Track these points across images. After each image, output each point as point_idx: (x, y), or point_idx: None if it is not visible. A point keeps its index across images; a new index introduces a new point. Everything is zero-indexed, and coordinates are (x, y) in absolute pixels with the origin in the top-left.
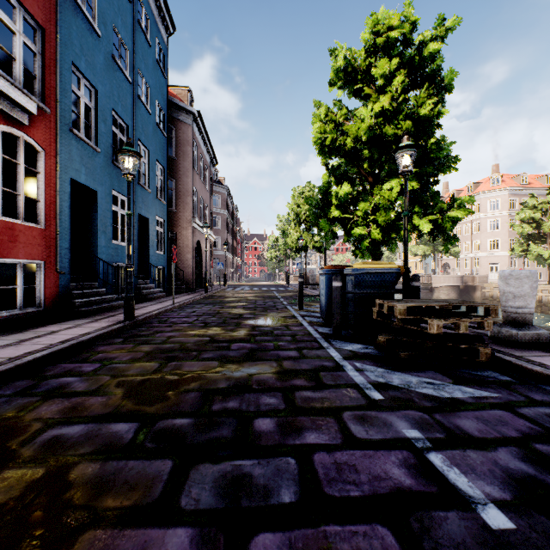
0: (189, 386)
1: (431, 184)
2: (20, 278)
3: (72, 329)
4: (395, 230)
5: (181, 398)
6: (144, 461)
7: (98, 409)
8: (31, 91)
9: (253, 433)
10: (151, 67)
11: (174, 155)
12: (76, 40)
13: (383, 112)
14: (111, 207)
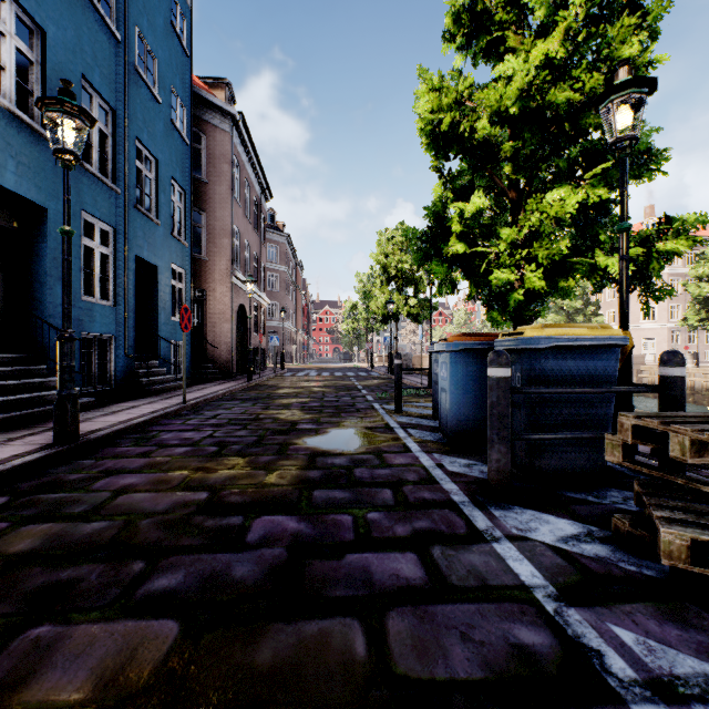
0: None
1: (613, 202)
2: None
3: None
4: (566, 275)
5: None
6: None
7: None
8: None
9: None
10: (161, 31)
11: (204, 176)
12: None
13: (547, 62)
14: (77, 239)
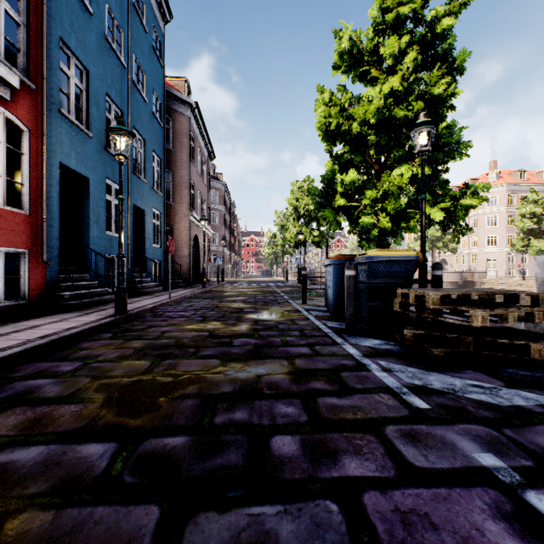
0: (185, 390)
1: (440, 172)
2: (1, 268)
3: (57, 323)
4: (405, 219)
5: (175, 406)
6: (119, 509)
7: (68, 422)
8: (16, 67)
9: (272, 459)
10: (147, 54)
11: (171, 147)
12: (65, 15)
13: (393, 93)
14: (104, 196)
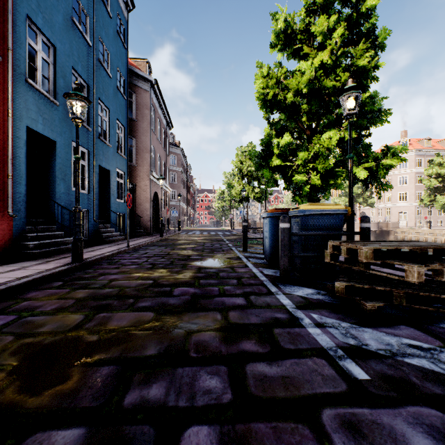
0: (106, 353)
1: (363, 136)
2: None
3: (14, 272)
4: (333, 177)
5: (87, 377)
6: None
7: None
8: None
9: None
10: (112, 36)
11: (134, 117)
12: None
13: (323, 65)
14: (70, 157)
